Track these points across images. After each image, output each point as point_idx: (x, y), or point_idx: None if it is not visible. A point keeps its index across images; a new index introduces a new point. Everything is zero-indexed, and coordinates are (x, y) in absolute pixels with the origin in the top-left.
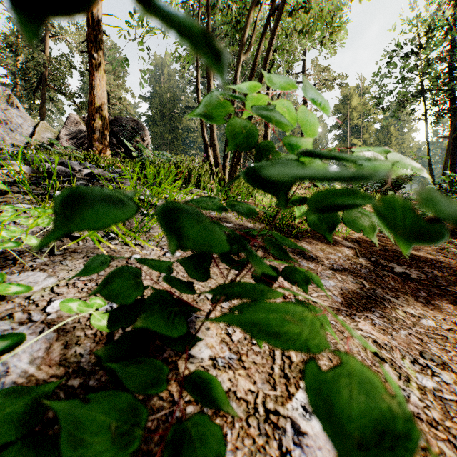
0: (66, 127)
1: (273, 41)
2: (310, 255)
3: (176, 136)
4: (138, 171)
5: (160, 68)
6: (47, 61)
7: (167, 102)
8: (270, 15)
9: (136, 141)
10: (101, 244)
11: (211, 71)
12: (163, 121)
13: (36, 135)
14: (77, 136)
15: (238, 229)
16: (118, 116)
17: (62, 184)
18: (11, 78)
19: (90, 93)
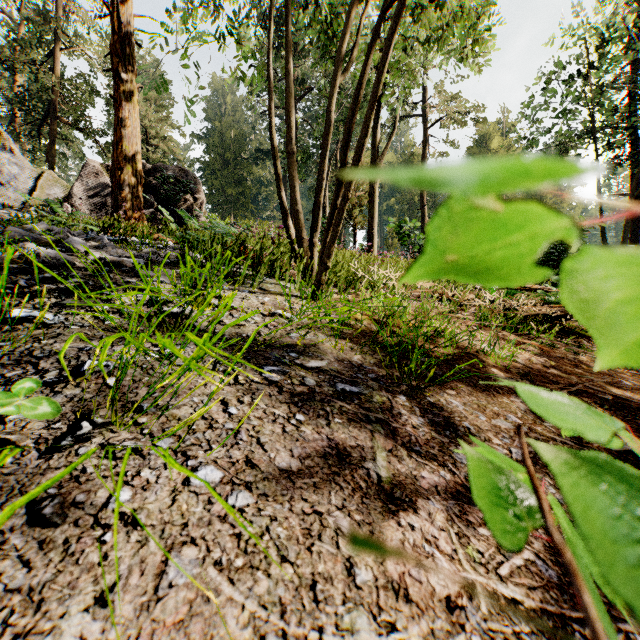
0: (82, 179)
1: (389, 52)
2: (465, 426)
3: (243, 191)
4: (164, 270)
5: (221, 95)
6: (58, 84)
7: (231, 143)
8: (383, 11)
9: (185, 199)
10: (53, 458)
11: (292, 99)
12: (226, 170)
13: (38, 191)
14: (98, 192)
15: (336, 375)
16: (159, 164)
17: (42, 285)
18: (8, 107)
19: (115, 130)
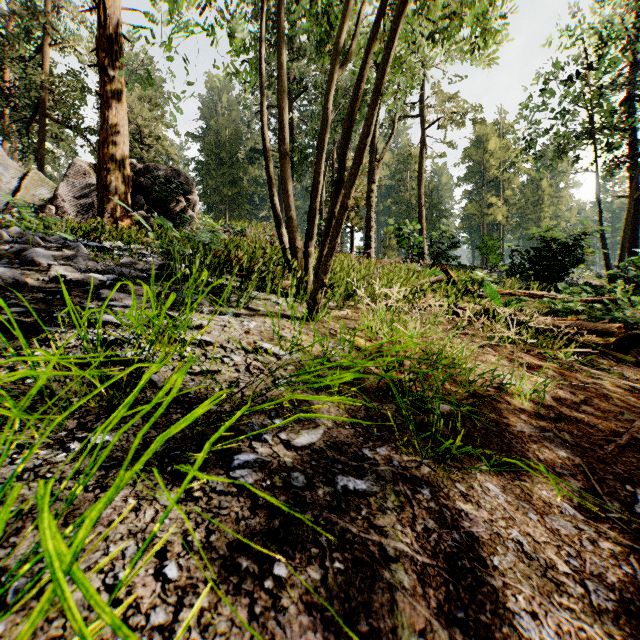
0: (68, 180)
1: (395, 37)
2: (515, 539)
3: (239, 192)
4: (107, 310)
5: (216, 94)
6: (48, 81)
7: (226, 142)
8: None
9: (177, 200)
10: None
11: (285, 95)
12: (221, 170)
13: (22, 191)
14: (84, 193)
15: (335, 458)
16: (150, 164)
17: None
18: None
19: (101, 128)
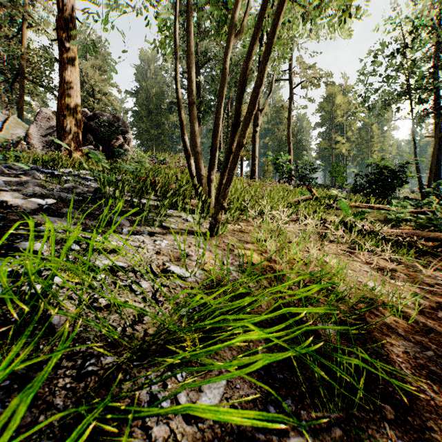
0: (37, 123)
1: (283, 3)
2: None
3: (162, 132)
4: None
5: (146, 64)
6: (26, 53)
7: (153, 98)
8: None
9: (117, 138)
10: None
11: (193, 57)
12: (150, 117)
13: (4, 131)
14: (49, 132)
15: (240, 430)
16: (98, 112)
17: None
18: None
19: (60, 85)
